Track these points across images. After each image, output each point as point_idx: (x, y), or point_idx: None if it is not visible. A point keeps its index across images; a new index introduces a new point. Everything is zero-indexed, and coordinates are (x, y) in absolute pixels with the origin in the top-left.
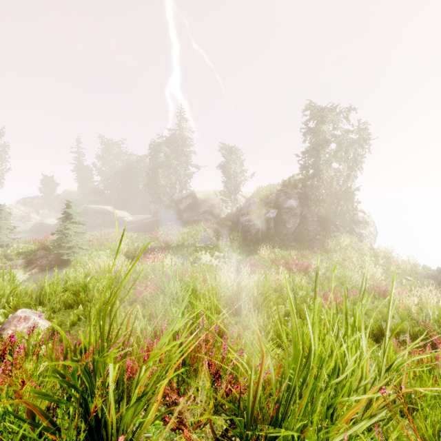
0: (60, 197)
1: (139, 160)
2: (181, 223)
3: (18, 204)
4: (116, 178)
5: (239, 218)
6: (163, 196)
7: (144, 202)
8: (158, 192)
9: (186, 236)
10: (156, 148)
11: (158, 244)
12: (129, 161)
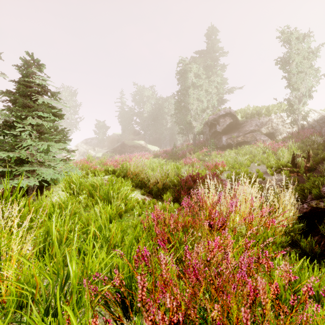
0: (109, 138)
1: (167, 100)
2: (218, 149)
3: (82, 143)
4: (149, 119)
5: (324, 134)
6: (193, 121)
7: (171, 138)
8: (187, 118)
9: (241, 160)
10: (185, 69)
11: (199, 171)
12: (159, 102)
